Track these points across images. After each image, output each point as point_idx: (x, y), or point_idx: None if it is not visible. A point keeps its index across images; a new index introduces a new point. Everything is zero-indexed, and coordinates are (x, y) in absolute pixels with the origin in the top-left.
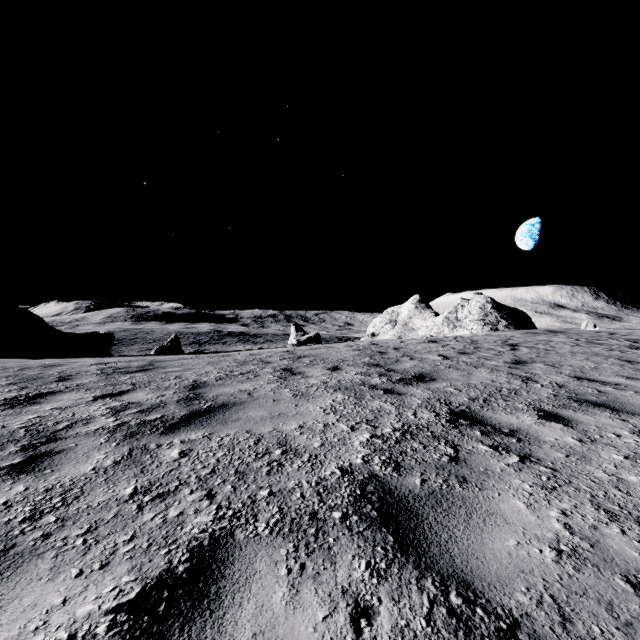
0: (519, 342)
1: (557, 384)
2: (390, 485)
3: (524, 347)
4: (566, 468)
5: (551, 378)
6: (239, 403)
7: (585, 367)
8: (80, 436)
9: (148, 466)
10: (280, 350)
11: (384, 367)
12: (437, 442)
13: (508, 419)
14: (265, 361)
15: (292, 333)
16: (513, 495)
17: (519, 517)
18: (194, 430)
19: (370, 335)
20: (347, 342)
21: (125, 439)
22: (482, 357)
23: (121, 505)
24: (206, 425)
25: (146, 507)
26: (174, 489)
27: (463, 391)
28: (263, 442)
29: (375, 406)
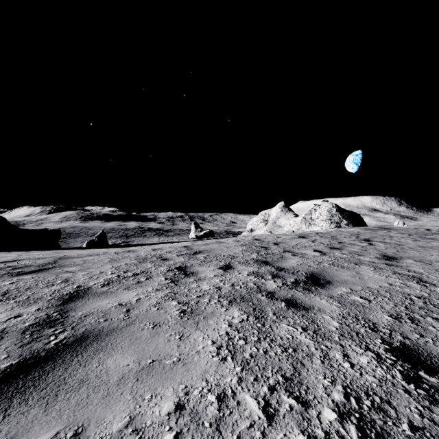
0: (369, 237)
1: None
2: None
3: (377, 242)
4: None
5: None
6: (105, 333)
7: None
8: None
9: None
10: (180, 245)
11: (273, 265)
12: None
13: None
14: (163, 258)
15: (192, 229)
16: None
17: None
18: None
19: (249, 230)
20: (234, 237)
21: None
22: (353, 252)
23: None
24: (14, 407)
25: None
26: None
27: (373, 301)
28: None
29: (285, 336)
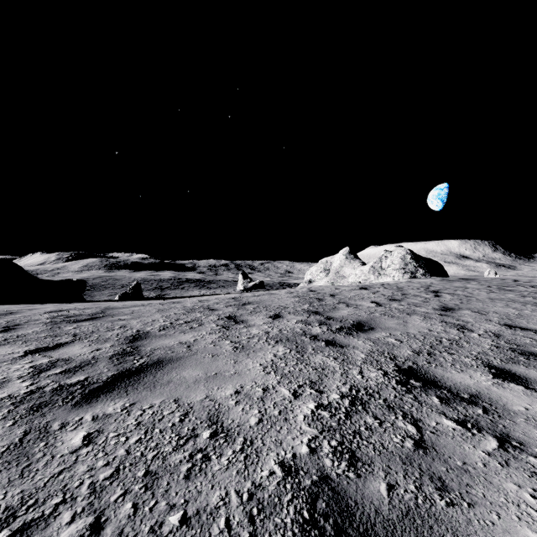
0: (439, 289)
1: (493, 333)
2: (348, 498)
3: (446, 294)
4: None
5: (484, 326)
6: (175, 359)
7: (510, 314)
8: None
9: (34, 463)
10: (227, 297)
11: (323, 315)
12: (393, 415)
13: (462, 379)
14: (212, 308)
15: (240, 280)
16: (518, 517)
17: None
18: (114, 399)
19: (307, 281)
20: (288, 289)
21: (27, 414)
22: (412, 304)
23: None
24: (131, 391)
25: None
26: (50, 513)
27: (404, 342)
28: (190, 417)
29: (318, 362)
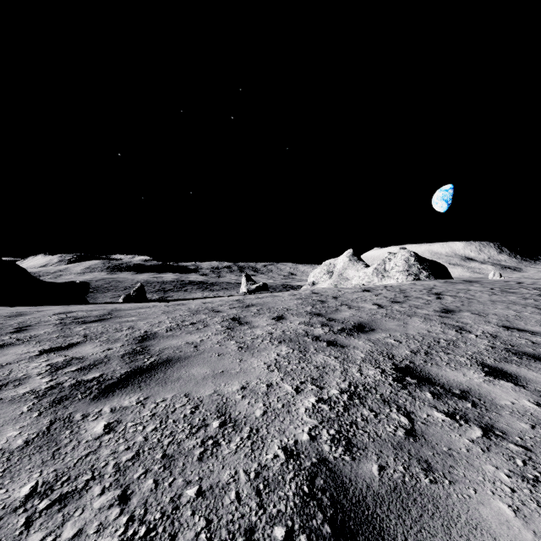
0: (442, 291)
1: (490, 334)
2: (343, 476)
3: (448, 296)
4: (538, 446)
5: (482, 328)
6: (183, 358)
7: (509, 316)
8: (3, 403)
9: (63, 448)
10: (231, 299)
11: (325, 316)
12: (388, 408)
13: (455, 376)
14: (216, 310)
15: (243, 282)
16: (492, 492)
17: (511, 534)
18: (129, 393)
19: (310, 284)
20: (291, 291)
21: (51, 407)
22: (413, 306)
23: (5, 518)
24: (144, 386)
25: (36, 521)
26: (82, 487)
27: (403, 343)
28: (201, 410)
29: (319, 361)
